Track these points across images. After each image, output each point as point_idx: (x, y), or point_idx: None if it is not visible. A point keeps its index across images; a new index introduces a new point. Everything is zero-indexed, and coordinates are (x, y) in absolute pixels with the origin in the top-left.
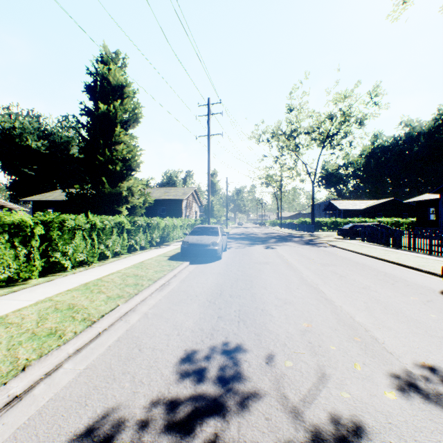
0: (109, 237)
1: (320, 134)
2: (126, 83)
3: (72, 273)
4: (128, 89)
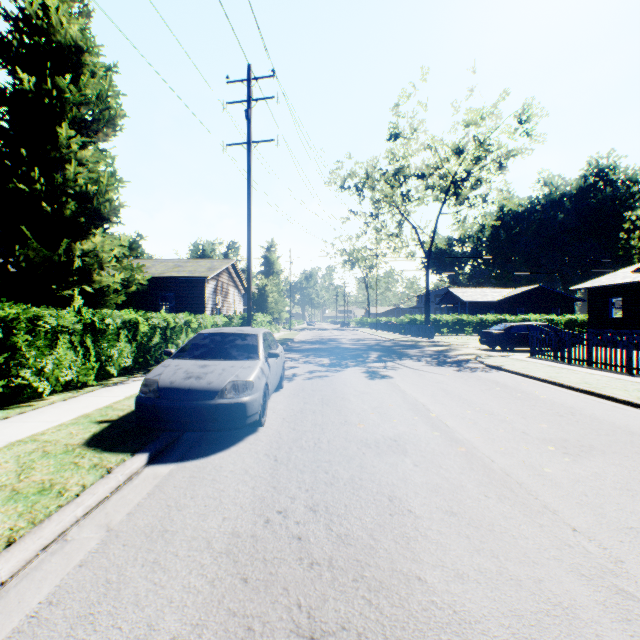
0: None
1: (442, 178)
2: (87, 44)
3: None
4: (92, 58)
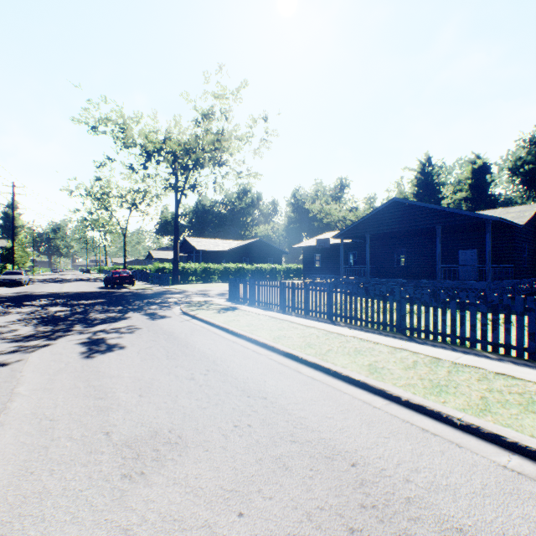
0: None
1: (127, 202)
2: None
3: None
4: None
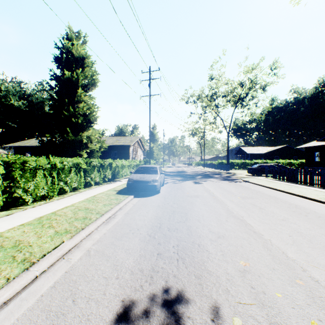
0: (68, 175)
1: (234, 97)
2: (86, 55)
3: (32, 206)
4: (87, 60)
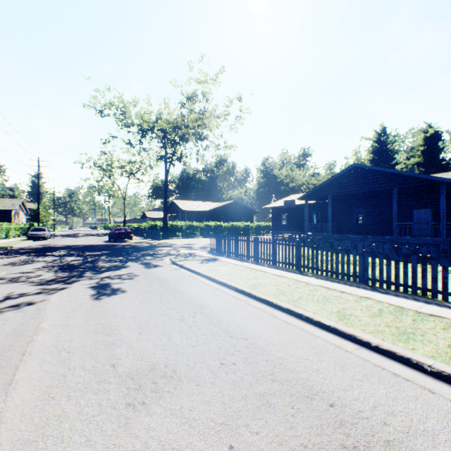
0: None
1: (127, 171)
2: None
3: None
4: None
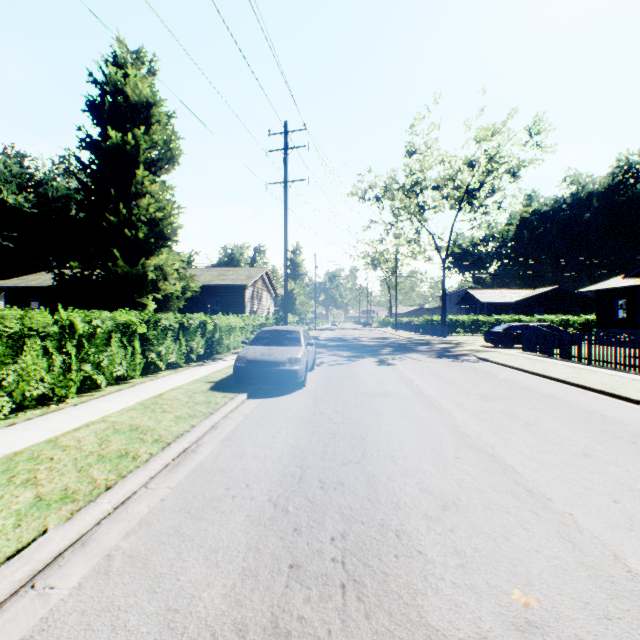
0: (103, 349)
1: (456, 189)
2: (154, 100)
3: (7, 423)
4: (158, 110)
